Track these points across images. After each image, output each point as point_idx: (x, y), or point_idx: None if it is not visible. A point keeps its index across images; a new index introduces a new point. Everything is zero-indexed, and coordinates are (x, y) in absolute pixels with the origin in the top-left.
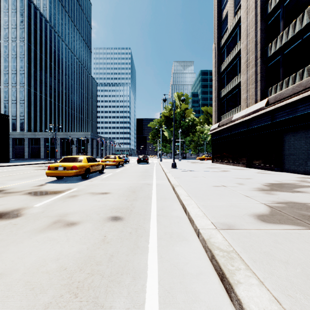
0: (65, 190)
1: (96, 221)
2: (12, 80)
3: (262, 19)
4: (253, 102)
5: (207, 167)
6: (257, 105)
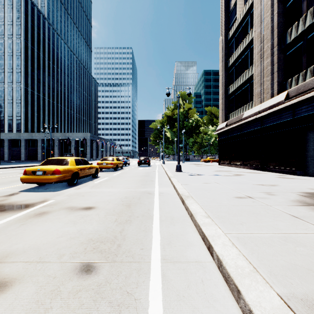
0: (37, 203)
1: (48, 276)
2: (8, 78)
3: (280, 1)
4: (268, 96)
5: (215, 170)
6: (274, 100)
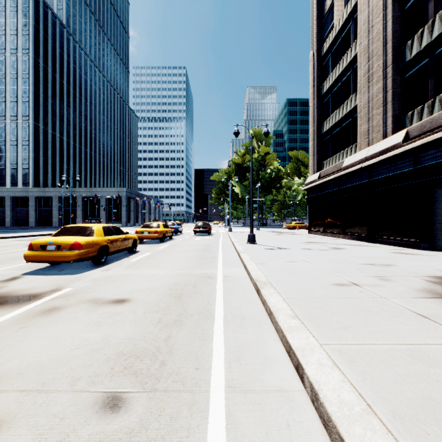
0: (46, 293)
1: (52, 417)
2: (11, 111)
3: (396, 1)
4: (380, 137)
5: (303, 241)
6: (387, 142)
